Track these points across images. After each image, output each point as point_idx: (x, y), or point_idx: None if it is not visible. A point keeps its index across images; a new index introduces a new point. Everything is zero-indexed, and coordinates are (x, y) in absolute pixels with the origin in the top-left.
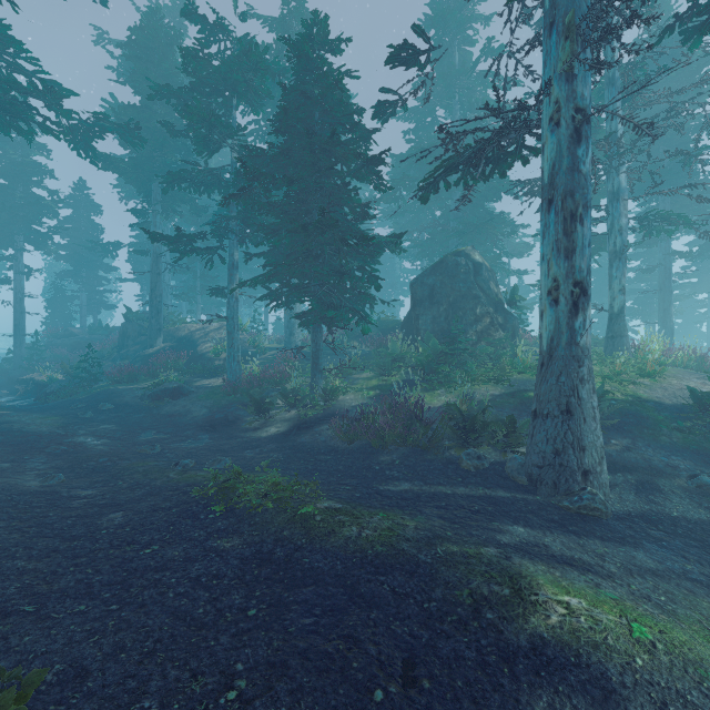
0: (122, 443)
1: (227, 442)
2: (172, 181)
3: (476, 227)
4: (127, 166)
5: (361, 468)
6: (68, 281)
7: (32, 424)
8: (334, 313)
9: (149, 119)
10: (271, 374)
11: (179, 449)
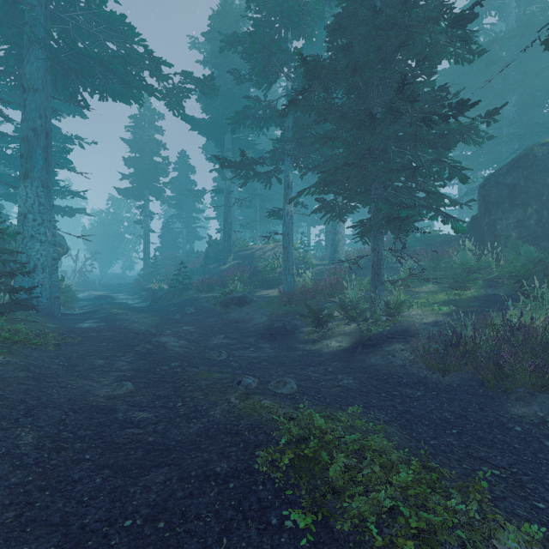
0: (195, 345)
1: (288, 353)
2: (238, 120)
3: (545, 126)
4: (207, 125)
5: (485, 424)
6: (177, 223)
7: (137, 322)
8: (409, 212)
9: (222, 85)
10: (323, 286)
11: (242, 358)
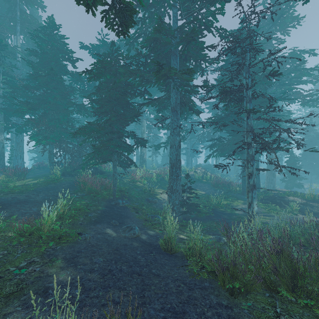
0: None
1: None
2: None
3: None
4: None
5: None
6: None
7: None
8: None
9: None
10: None
11: None
